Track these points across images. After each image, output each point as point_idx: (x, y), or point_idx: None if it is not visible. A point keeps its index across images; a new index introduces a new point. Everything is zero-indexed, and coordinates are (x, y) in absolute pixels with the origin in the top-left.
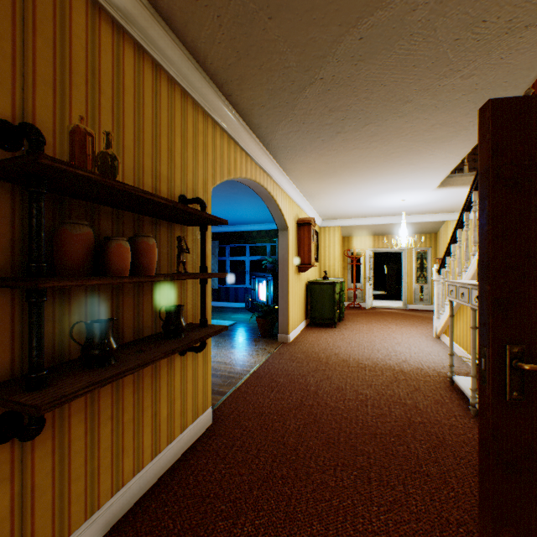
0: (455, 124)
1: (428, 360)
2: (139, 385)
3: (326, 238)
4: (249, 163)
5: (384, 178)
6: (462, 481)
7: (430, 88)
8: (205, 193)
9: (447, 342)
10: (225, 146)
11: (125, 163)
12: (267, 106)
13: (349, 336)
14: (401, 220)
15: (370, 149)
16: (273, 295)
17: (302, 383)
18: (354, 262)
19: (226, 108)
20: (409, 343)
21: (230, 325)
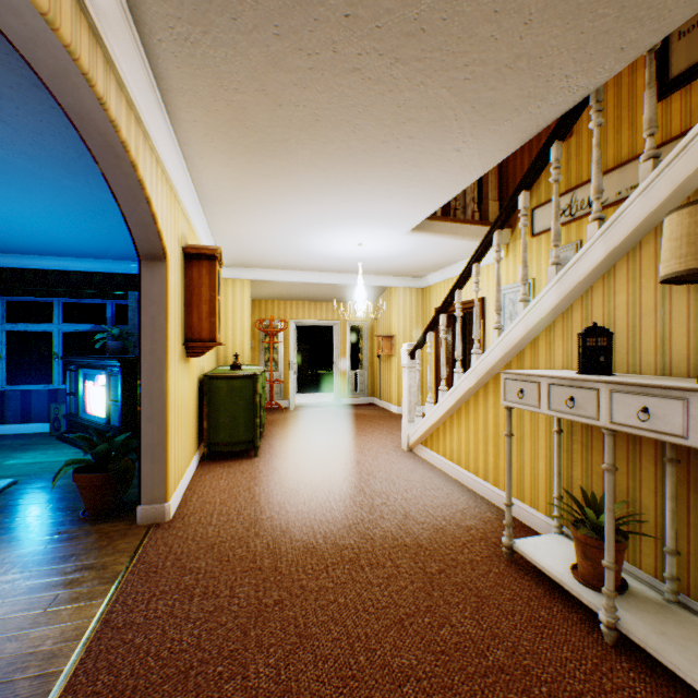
0: (545, 73)
1: (434, 502)
2: None
3: (230, 298)
4: None
5: (361, 188)
6: None
7: None
8: None
9: (431, 458)
10: None
11: None
12: None
13: (290, 474)
14: (341, 280)
15: (381, 89)
16: (124, 406)
17: None
18: (272, 339)
19: None
20: (386, 469)
21: None
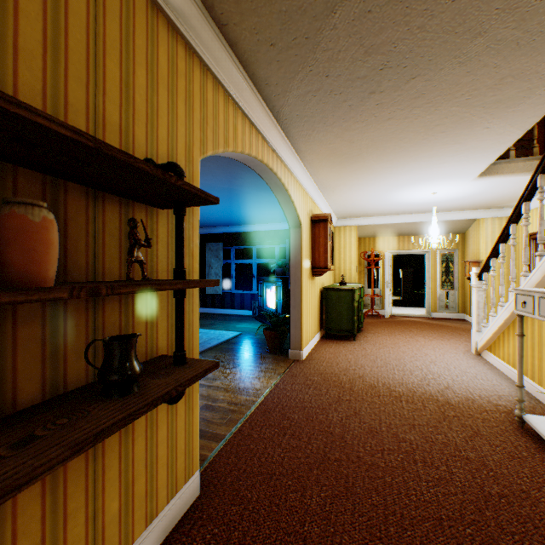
0: (533, 76)
1: (476, 386)
2: (56, 478)
3: (342, 239)
4: (254, 136)
5: (418, 163)
6: None
7: (520, 5)
8: (190, 163)
9: (493, 361)
10: (220, 104)
11: (20, 78)
12: (278, 44)
13: (372, 352)
14: (426, 218)
15: (409, 120)
16: (283, 303)
17: (323, 422)
18: (372, 265)
19: (220, 47)
20: (446, 362)
21: (234, 337)
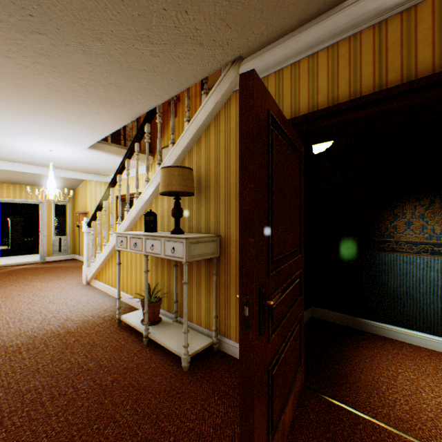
0: (128, 94)
1: (90, 309)
2: None
3: None
4: None
5: (39, 118)
6: (172, 415)
7: (126, 41)
8: None
9: (100, 286)
10: None
11: None
12: None
13: None
14: (43, 171)
15: (32, 71)
16: None
17: None
18: None
19: None
20: (65, 297)
21: None
